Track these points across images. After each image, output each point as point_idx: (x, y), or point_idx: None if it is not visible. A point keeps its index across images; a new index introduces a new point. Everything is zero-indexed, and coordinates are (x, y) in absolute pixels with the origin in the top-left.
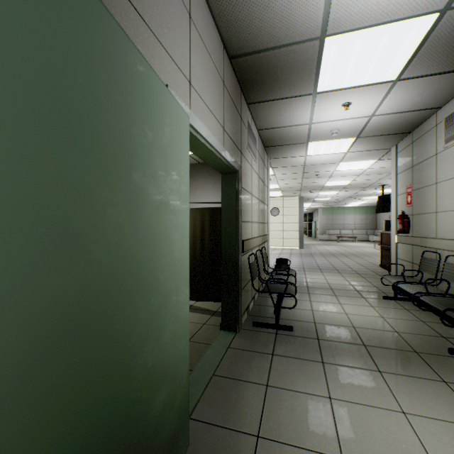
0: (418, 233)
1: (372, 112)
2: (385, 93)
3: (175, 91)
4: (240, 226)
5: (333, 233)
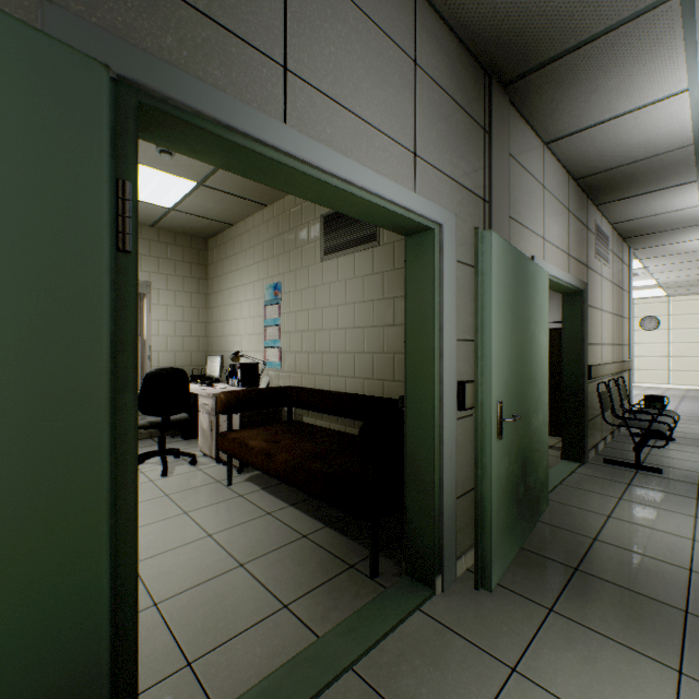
0: None
1: None
2: None
3: (535, 254)
4: (585, 350)
5: None
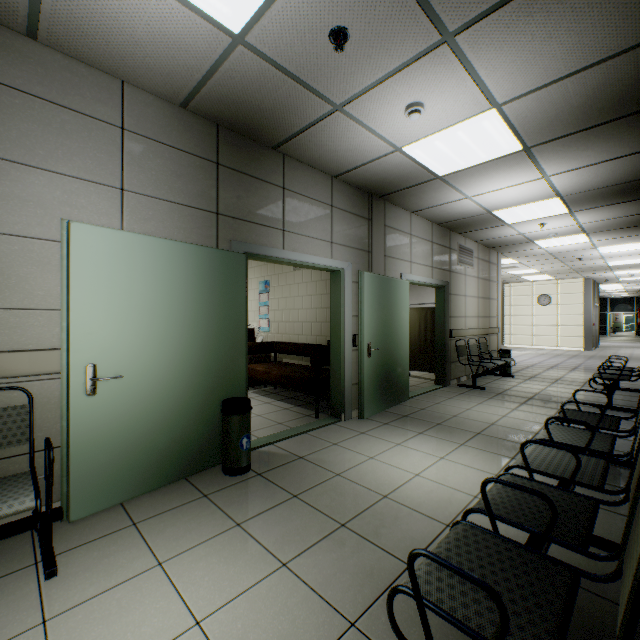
0: None
1: (575, 223)
2: (572, 216)
3: (404, 271)
4: (447, 320)
5: None
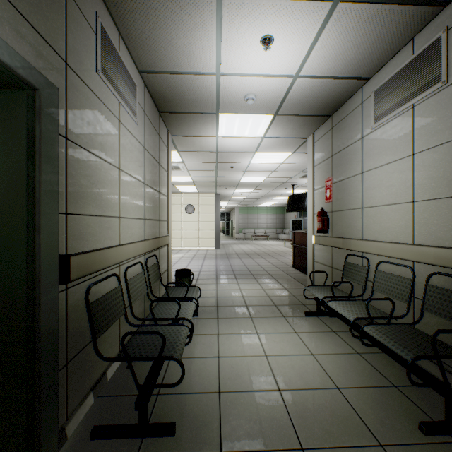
0: (339, 233)
1: (297, 68)
2: (318, 30)
3: None
4: (48, 224)
5: (249, 231)
